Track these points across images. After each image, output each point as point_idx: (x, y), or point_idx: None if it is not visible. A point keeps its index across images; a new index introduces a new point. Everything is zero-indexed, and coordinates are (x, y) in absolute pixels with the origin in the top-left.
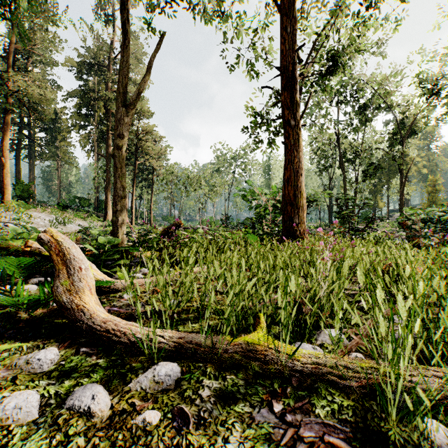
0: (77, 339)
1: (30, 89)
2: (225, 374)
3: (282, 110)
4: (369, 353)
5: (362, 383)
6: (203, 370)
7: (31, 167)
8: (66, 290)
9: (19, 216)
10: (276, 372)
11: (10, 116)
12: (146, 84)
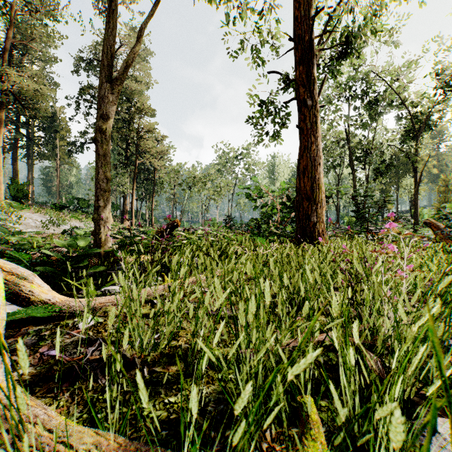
0: None
1: (23, 83)
2: None
3: (296, 89)
4: None
5: None
6: None
7: (29, 167)
8: None
9: (5, 216)
10: None
11: (3, 112)
12: (135, 55)
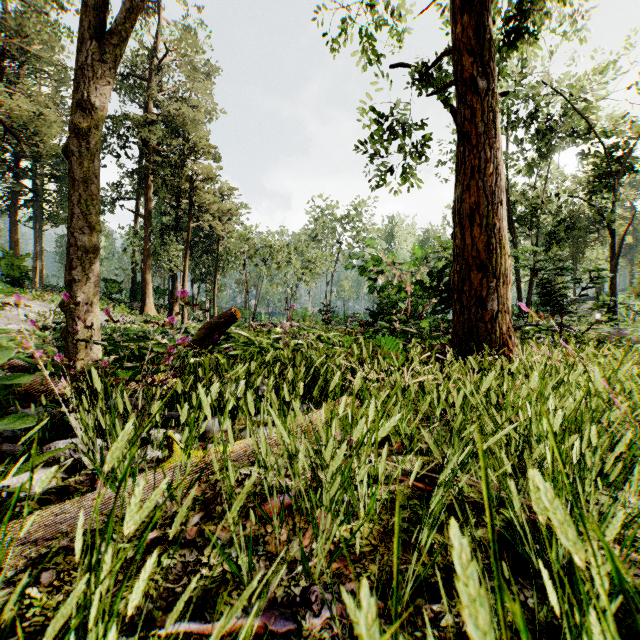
0: None
1: (16, 104)
2: None
3: (456, 60)
4: None
5: None
6: None
7: (37, 235)
8: None
9: None
10: None
11: None
12: None
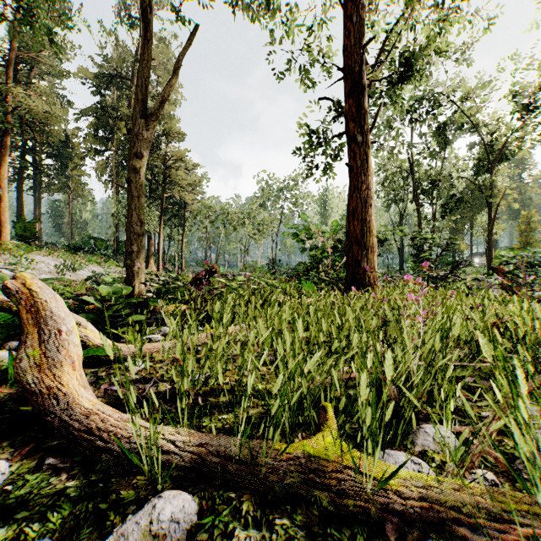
0: (45, 442)
1: (33, 104)
2: (273, 515)
3: (346, 123)
4: (502, 468)
5: (511, 537)
6: (235, 507)
7: (36, 201)
8: (36, 363)
9: (16, 260)
10: (358, 510)
11: (9, 138)
12: (171, 88)
